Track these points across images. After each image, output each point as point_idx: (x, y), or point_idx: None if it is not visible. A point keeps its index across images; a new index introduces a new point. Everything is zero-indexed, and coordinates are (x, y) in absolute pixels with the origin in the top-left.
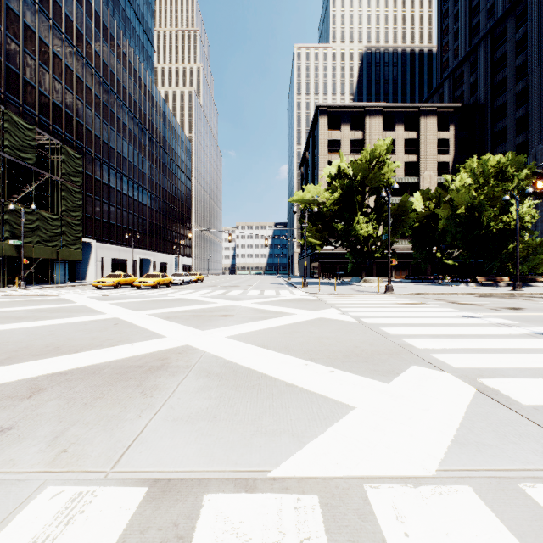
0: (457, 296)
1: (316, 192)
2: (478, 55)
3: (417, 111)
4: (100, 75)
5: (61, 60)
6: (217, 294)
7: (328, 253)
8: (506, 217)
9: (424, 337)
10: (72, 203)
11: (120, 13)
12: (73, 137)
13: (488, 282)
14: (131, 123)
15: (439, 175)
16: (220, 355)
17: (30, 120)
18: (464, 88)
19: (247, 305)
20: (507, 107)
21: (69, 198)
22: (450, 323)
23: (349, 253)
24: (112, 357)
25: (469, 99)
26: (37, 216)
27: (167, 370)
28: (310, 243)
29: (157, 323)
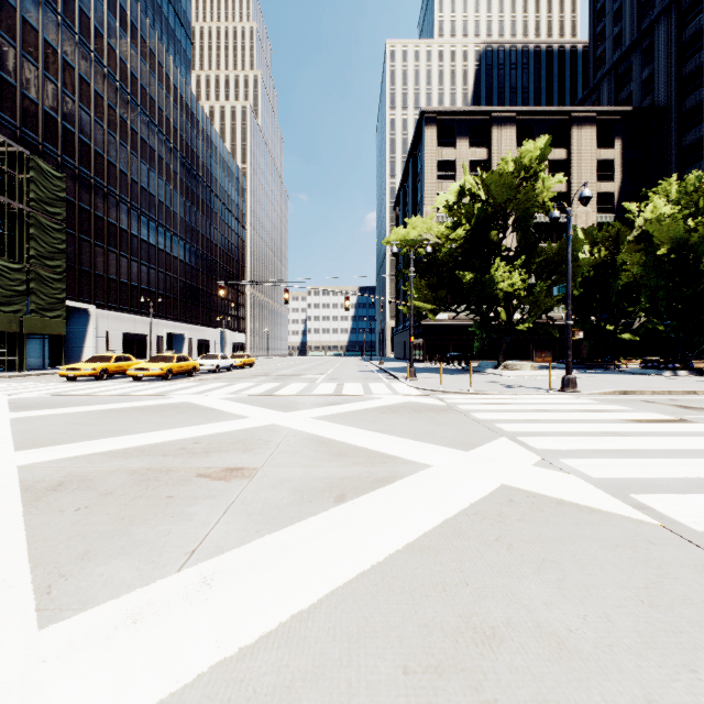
0: None
1: (424, 228)
2: (655, 37)
3: (567, 119)
4: (104, 63)
5: (37, 32)
6: (258, 393)
7: (438, 325)
8: None
9: None
10: (48, 246)
11: None
12: (58, 151)
13: None
14: (155, 139)
15: (600, 211)
16: None
17: None
18: (633, 88)
19: (302, 427)
20: (703, 109)
21: (41, 238)
22: None
23: (475, 323)
24: None
25: (641, 103)
26: None
27: None
28: (417, 306)
29: None
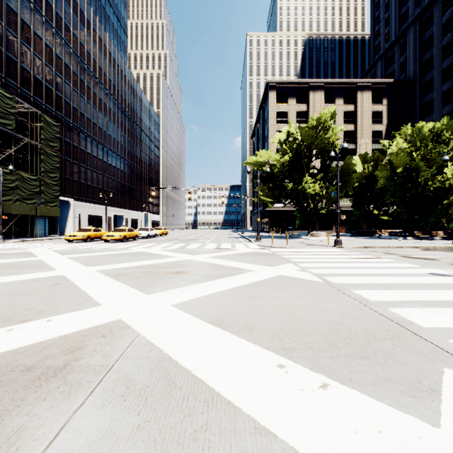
0: (404, 250)
1: (267, 155)
2: (407, 38)
3: (355, 86)
4: (78, 54)
5: (42, 40)
6: (177, 248)
7: (277, 210)
8: (441, 177)
9: (414, 305)
10: (50, 165)
11: (96, 2)
12: (53, 108)
13: (424, 236)
14: (106, 98)
15: (374, 142)
16: (155, 343)
17: (12, 92)
18: (395, 67)
19: (203, 260)
20: (434, 82)
21: (47, 161)
22: (426, 283)
23: (296, 210)
24: (3, 346)
25: (399, 76)
26: (17, 177)
27: (65, 378)
28: (262, 200)
29: (100, 283)
